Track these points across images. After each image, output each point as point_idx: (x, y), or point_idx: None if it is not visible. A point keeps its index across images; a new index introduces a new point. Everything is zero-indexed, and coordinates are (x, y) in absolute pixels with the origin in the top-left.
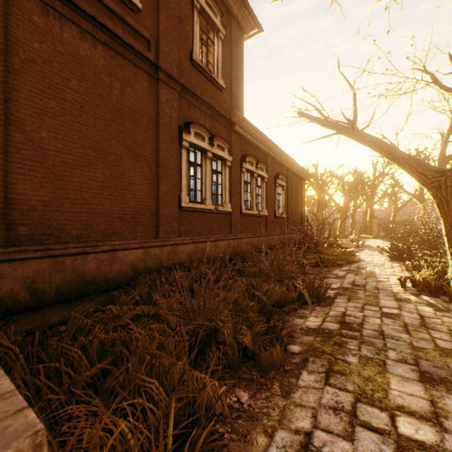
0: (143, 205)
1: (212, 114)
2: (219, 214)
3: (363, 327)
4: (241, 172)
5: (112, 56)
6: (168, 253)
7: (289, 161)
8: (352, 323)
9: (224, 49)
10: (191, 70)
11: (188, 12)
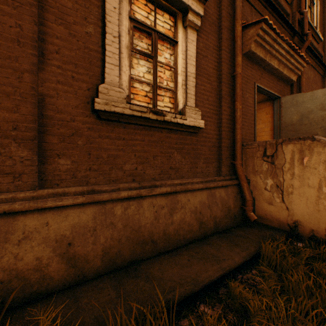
0: None
1: None
2: None
3: None
4: None
5: (313, 72)
6: None
7: None
8: None
9: None
10: None
11: None
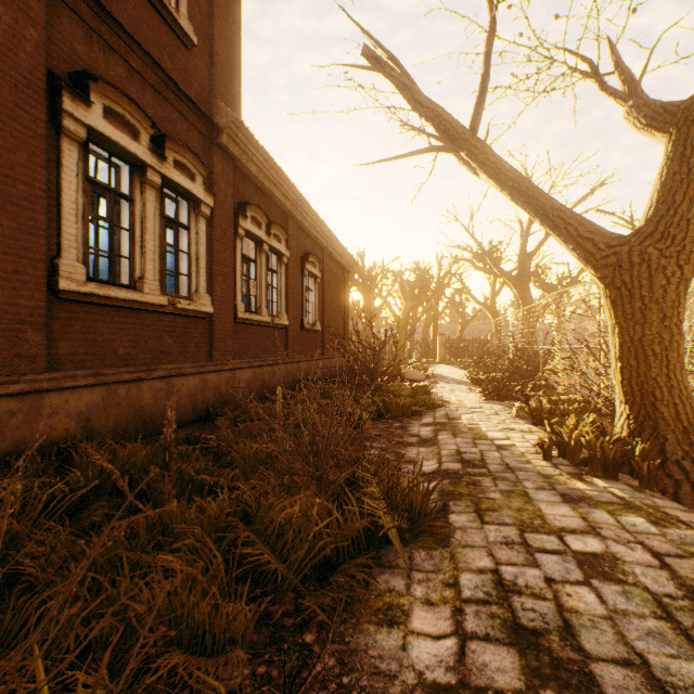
0: None
1: (164, 89)
2: (182, 317)
3: (583, 648)
4: (235, 236)
5: None
6: None
7: (326, 234)
8: (543, 628)
9: None
10: None
11: None
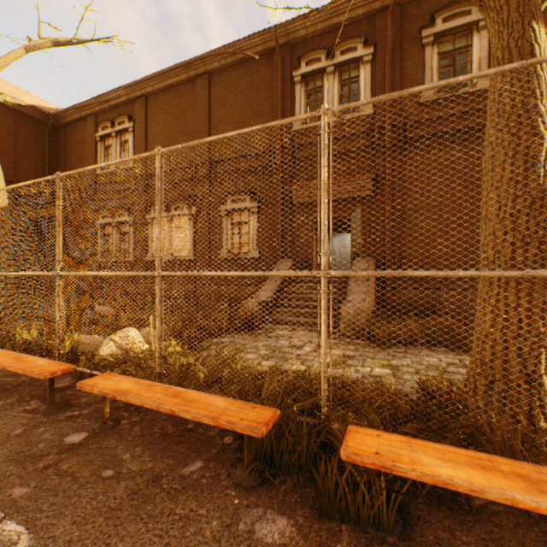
0: None
1: None
2: None
3: None
4: None
5: (465, 145)
6: None
7: None
8: None
9: None
10: None
11: None
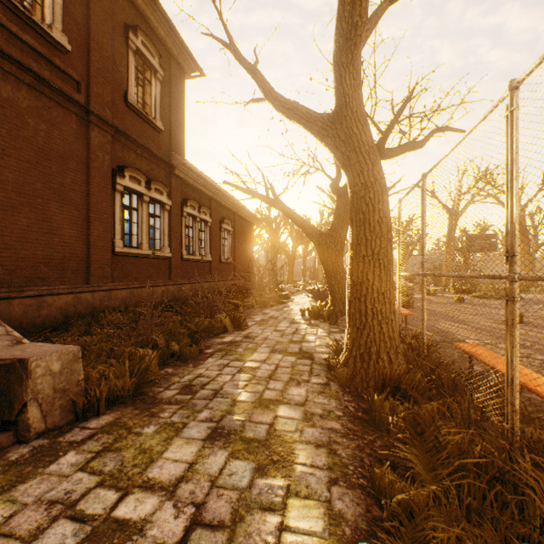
0: (72, 249)
1: (150, 157)
2: (157, 259)
3: (258, 337)
4: (182, 216)
5: (38, 98)
6: (101, 299)
7: (235, 205)
8: (253, 336)
9: (163, 89)
10: (125, 111)
11: (123, 52)
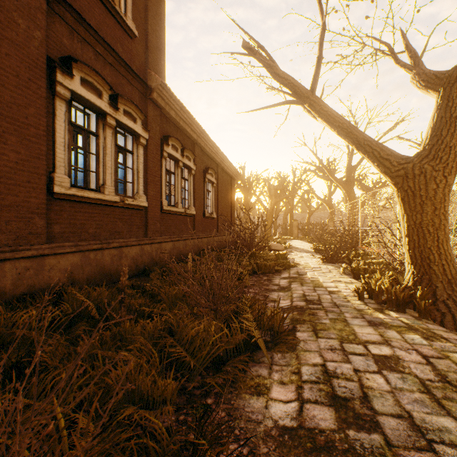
0: None
1: (117, 65)
2: (128, 209)
3: (374, 408)
4: (161, 157)
5: None
6: (18, 273)
7: (219, 155)
8: (350, 397)
9: None
10: None
11: None
